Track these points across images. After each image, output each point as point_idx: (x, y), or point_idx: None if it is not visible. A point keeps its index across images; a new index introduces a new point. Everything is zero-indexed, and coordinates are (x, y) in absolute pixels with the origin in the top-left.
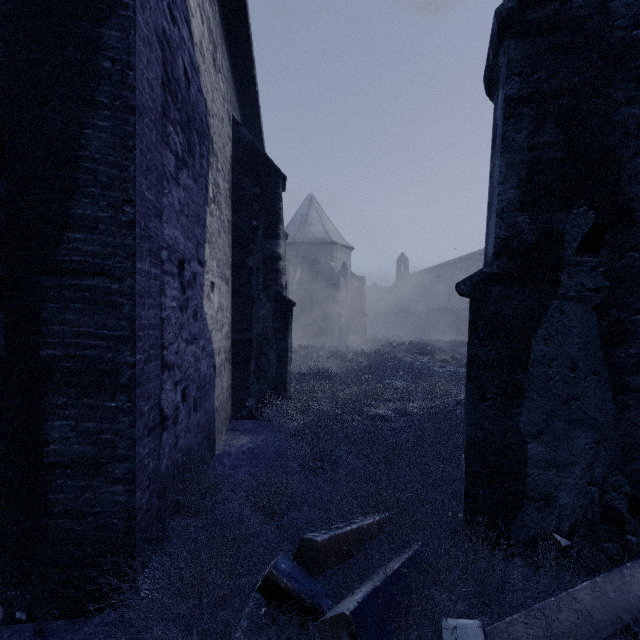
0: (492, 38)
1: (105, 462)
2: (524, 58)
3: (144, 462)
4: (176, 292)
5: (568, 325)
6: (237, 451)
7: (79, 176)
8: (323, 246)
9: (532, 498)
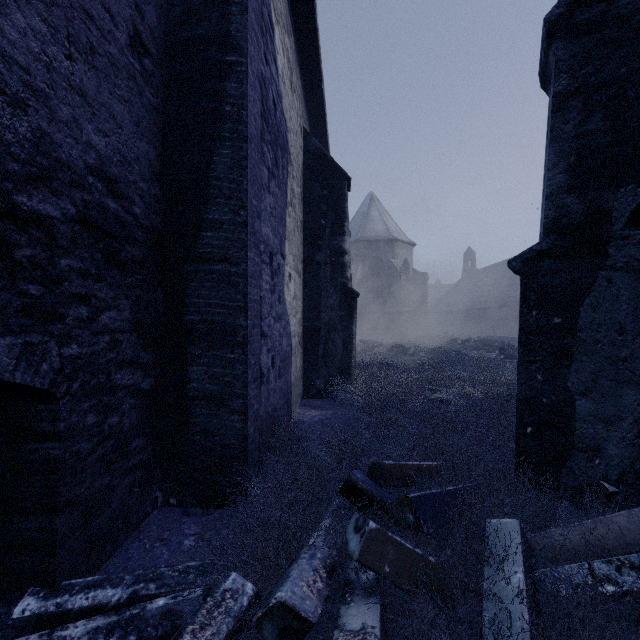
0: (542, 41)
1: (227, 398)
2: (572, 57)
3: (251, 402)
4: (268, 278)
5: (616, 293)
6: (310, 420)
7: (210, 191)
8: (384, 243)
9: (580, 449)
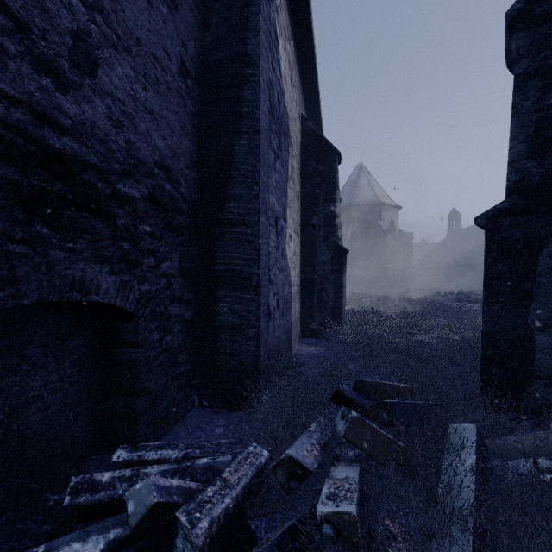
0: (505, 31)
1: (244, 328)
2: (531, 43)
3: (262, 332)
4: (274, 237)
5: None
6: (306, 354)
7: (232, 173)
8: (372, 207)
9: (539, 377)
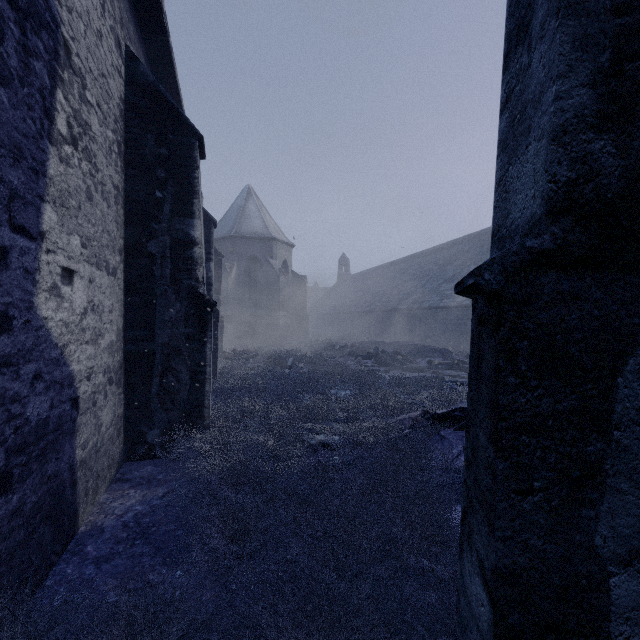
0: None
1: None
2: None
3: None
4: None
5: None
6: (116, 523)
7: None
8: (262, 242)
9: None
